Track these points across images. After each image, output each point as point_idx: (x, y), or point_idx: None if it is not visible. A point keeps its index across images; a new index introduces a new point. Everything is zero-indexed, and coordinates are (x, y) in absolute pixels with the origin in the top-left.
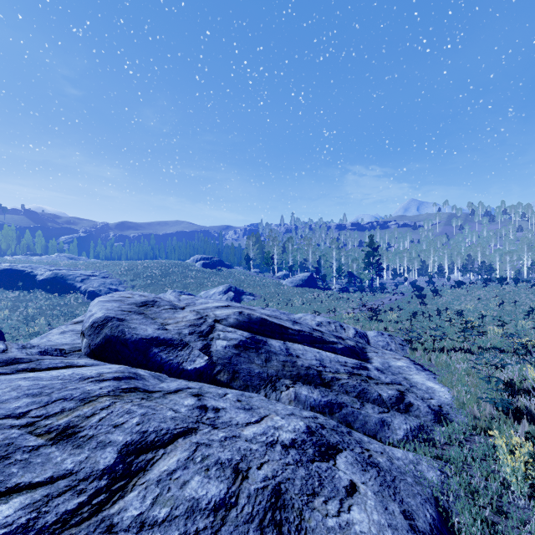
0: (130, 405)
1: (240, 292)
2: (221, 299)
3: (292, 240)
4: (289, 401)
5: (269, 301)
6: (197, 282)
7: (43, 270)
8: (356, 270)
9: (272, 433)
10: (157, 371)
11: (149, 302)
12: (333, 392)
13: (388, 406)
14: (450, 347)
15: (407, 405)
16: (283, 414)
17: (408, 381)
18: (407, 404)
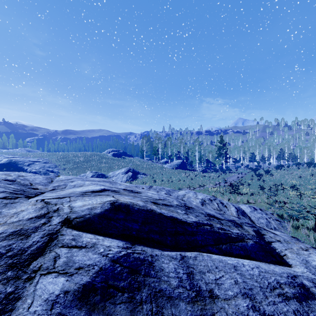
0: None
1: (136, 173)
2: (123, 177)
3: (170, 139)
4: None
5: (156, 178)
6: (108, 166)
7: (3, 158)
8: (211, 158)
9: None
10: None
11: None
12: None
13: None
14: None
15: None
16: None
17: None
18: None
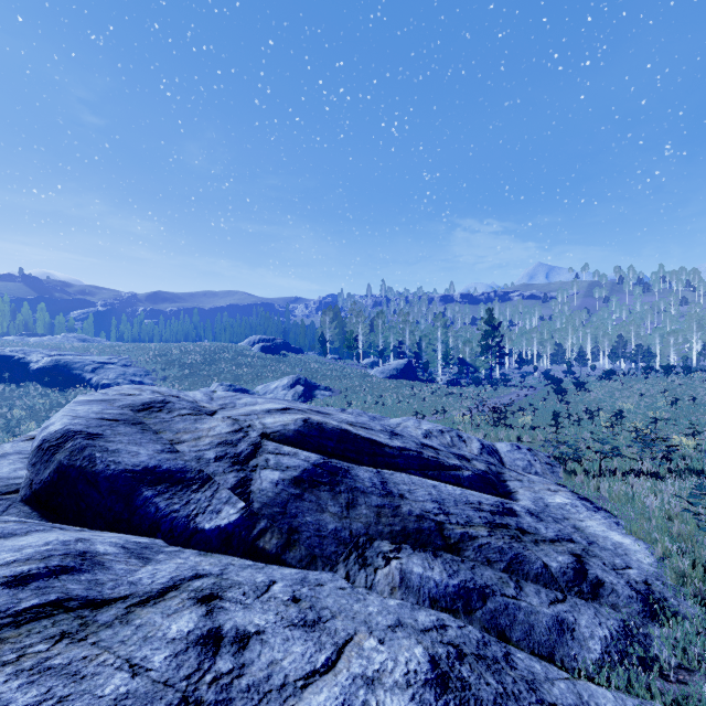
0: (6, 675)
1: (312, 386)
2: (285, 396)
3: (382, 315)
4: (391, 589)
5: (352, 398)
6: (254, 373)
7: (40, 355)
8: (469, 356)
9: (363, 703)
10: (148, 533)
11: (155, 403)
12: (465, 563)
13: (562, 587)
14: (624, 468)
15: (594, 585)
16: (382, 626)
17: (582, 533)
18: (594, 582)
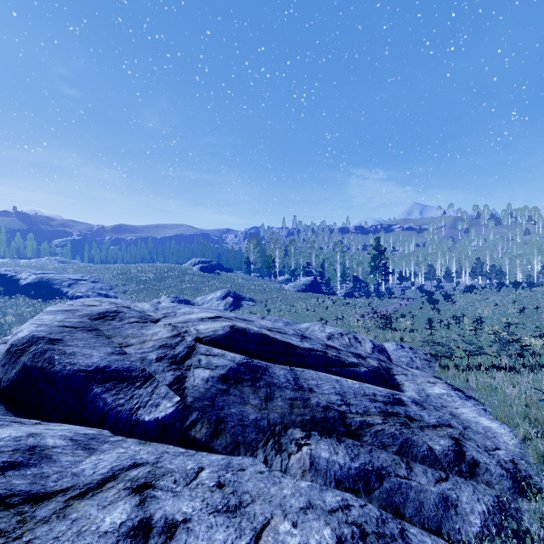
0: None
1: (239, 298)
2: (218, 305)
3: (294, 243)
4: (302, 472)
5: (271, 307)
6: (194, 287)
7: (28, 274)
8: (362, 274)
9: None
10: (97, 424)
11: (109, 313)
12: (364, 447)
13: (444, 467)
14: (486, 363)
15: (471, 465)
16: (295, 509)
17: (458, 419)
18: (471, 462)
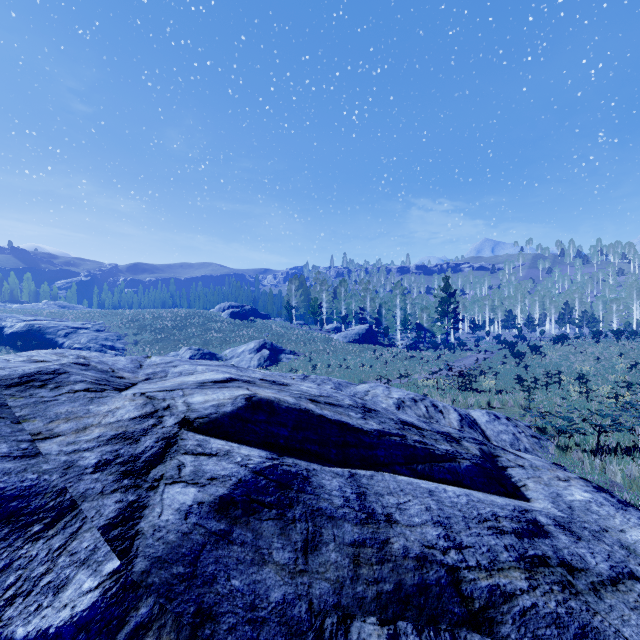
0: None
1: (277, 350)
2: (251, 359)
3: (345, 283)
4: None
5: (316, 361)
6: (222, 337)
7: (15, 321)
8: (427, 321)
9: None
10: None
11: (41, 374)
12: None
13: None
14: (620, 442)
15: None
16: None
17: (637, 558)
18: None
